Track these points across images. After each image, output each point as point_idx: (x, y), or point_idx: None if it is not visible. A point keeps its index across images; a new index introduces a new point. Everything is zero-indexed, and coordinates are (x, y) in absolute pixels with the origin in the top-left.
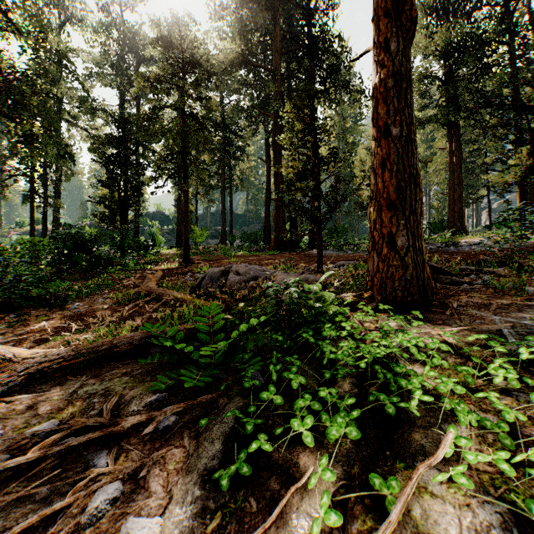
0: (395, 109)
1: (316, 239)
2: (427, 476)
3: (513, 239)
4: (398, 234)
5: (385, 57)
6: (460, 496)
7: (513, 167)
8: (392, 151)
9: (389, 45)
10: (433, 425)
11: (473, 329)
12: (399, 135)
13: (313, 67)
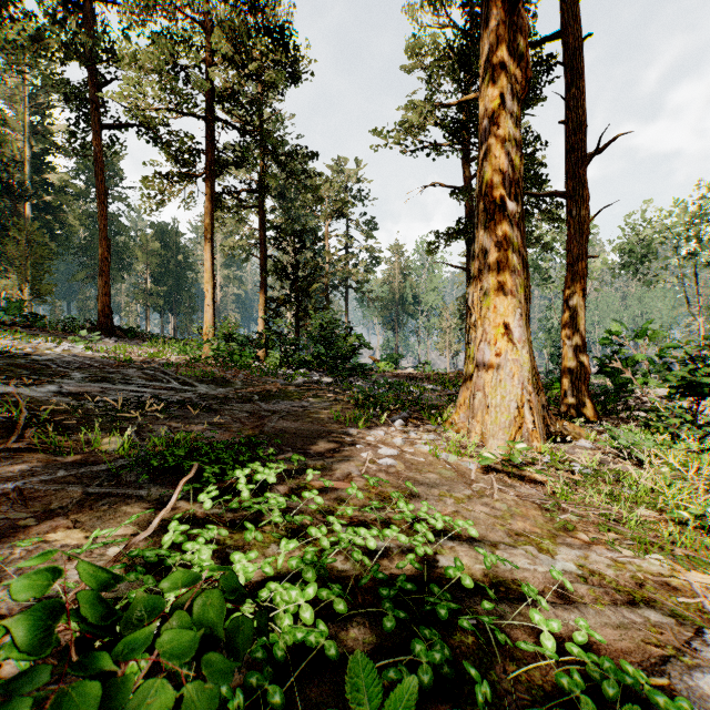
0: None
1: None
2: (446, 561)
3: None
4: None
5: None
6: (446, 550)
7: None
8: None
9: None
10: (383, 555)
11: (71, 509)
12: None
13: None
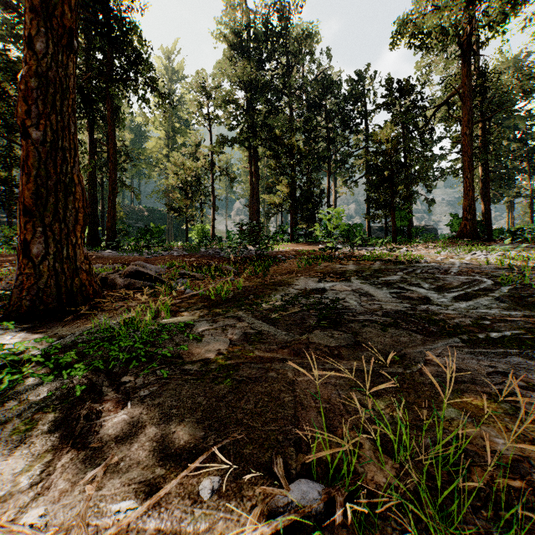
0: (39, 112)
1: (115, 238)
2: None
3: (238, 248)
4: (34, 241)
5: (27, 54)
6: None
7: (279, 192)
8: (32, 154)
9: (33, 43)
10: None
11: (52, 335)
12: (41, 139)
13: (111, 49)
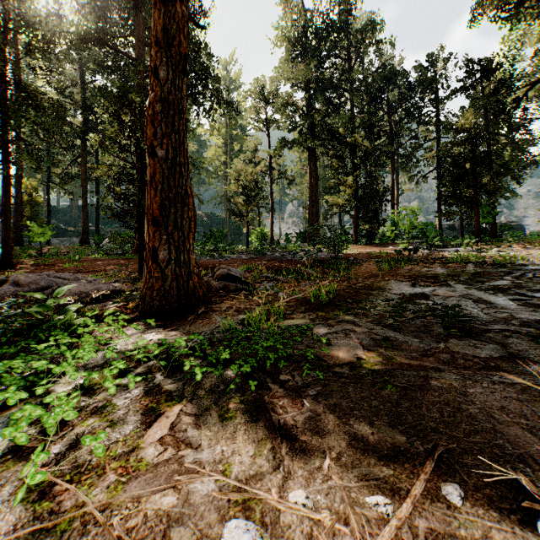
0: (162, 133)
1: None
2: None
3: (313, 251)
4: (160, 248)
5: (153, 83)
6: None
7: (343, 192)
8: (158, 171)
9: (157, 72)
10: None
11: (187, 333)
12: (164, 157)
13: None
